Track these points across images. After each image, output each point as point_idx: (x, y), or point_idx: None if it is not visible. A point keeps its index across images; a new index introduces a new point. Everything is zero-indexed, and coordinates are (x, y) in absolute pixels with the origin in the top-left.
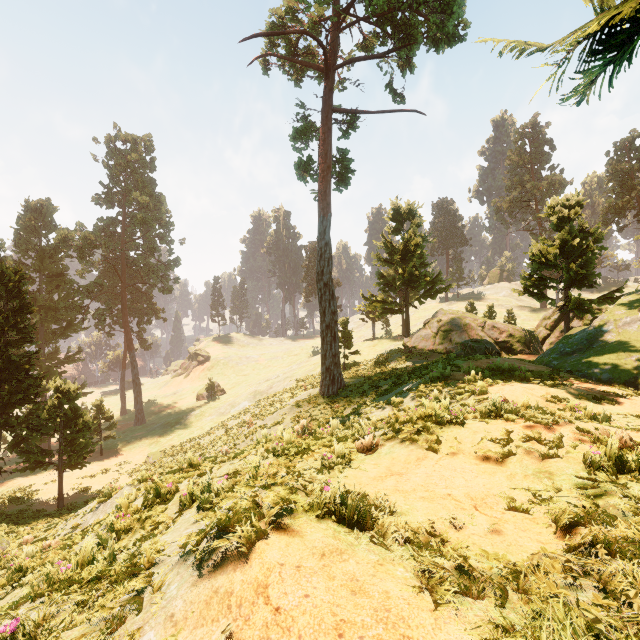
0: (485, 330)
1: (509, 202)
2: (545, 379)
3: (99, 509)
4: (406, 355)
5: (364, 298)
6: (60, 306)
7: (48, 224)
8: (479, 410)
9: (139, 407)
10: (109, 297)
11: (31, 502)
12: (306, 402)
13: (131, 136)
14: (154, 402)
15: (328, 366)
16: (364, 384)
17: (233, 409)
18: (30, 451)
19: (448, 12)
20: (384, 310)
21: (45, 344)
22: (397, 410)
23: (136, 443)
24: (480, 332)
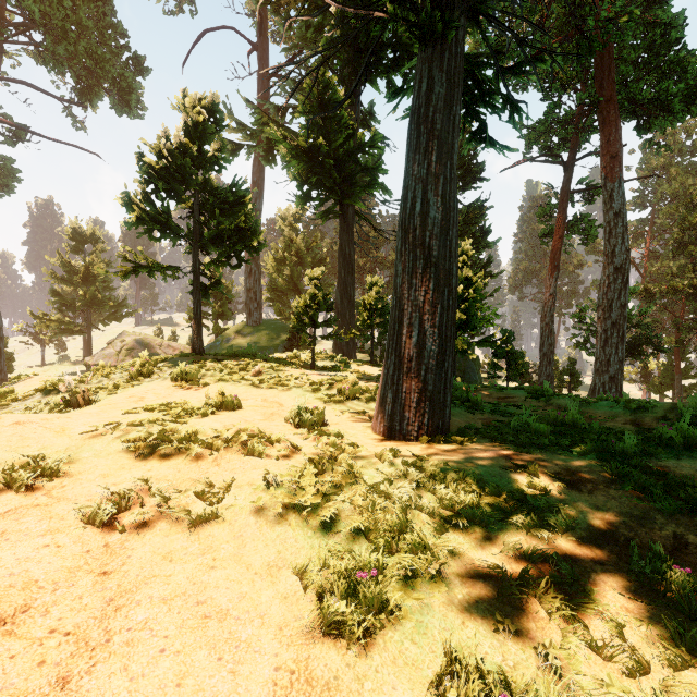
0: (163, 348)
1: None
2: None
3: None
4: None
5: (34, 316)
6: None
7: None
8: None
9: None
10: None
11: None
12: None
13: None
14: None
15: None
16: None
17: None
18: None
19: (126, 101)
20: (61, 330)
21: None
22: None
23: None
24: (158, 350)
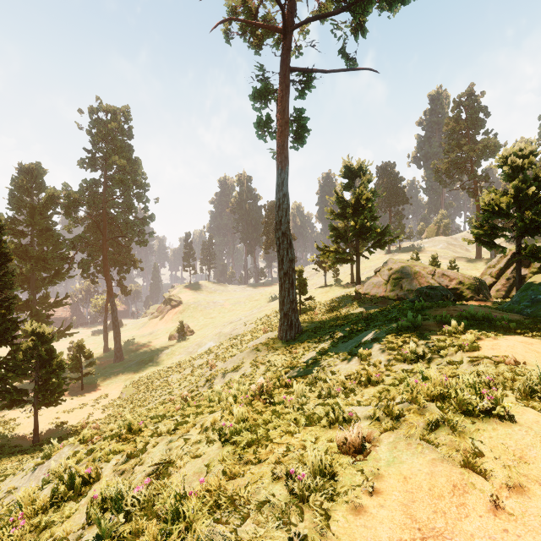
0: (435, 278)
1: (447, 164)
2: (533, 330)
3: (34, 474)
4: (357, 301)
5: (318, 249)
6: (48, 257)
7: (39, 185)
8: (500, 381)
9: (118, 346)
10: (93, 249)
11: (11, 436)
12: (265, 346)
13: (111, 107)
14: (133, 341)
15: (286, 312)
16: (321, 329)
17: (200, 349)
18: (6, 390)
19: None
20: (336, 260)
21: (36, 290)
22: (366, 364)
23: (113, 379)
24: (430, 279)
